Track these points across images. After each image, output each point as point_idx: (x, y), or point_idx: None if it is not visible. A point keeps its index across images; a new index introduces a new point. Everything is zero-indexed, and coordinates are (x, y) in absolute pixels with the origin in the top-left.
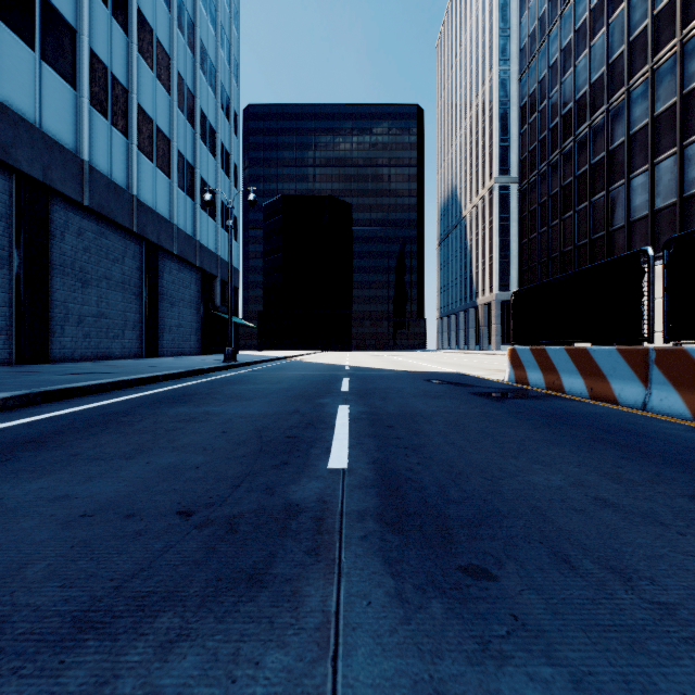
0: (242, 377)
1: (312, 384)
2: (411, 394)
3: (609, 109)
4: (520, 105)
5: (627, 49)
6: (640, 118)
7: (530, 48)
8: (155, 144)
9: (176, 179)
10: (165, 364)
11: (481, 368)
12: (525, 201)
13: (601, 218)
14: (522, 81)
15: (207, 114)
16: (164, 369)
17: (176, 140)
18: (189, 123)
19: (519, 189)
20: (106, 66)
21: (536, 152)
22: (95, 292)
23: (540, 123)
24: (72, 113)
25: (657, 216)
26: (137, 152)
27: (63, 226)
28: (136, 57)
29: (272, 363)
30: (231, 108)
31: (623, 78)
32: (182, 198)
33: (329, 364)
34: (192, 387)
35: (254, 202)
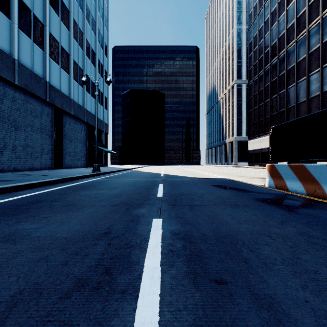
0: (95, 183)
1: (137, 190)
2: (211, 201)
3: (297, 40)
4: (249, 43)
5: (307, 9)
6: (314, 44)
7: (254, 13)
8: (60, 56)
9: (72, 75)
10: (57, 173)
11: (239, 176)
12: (251, 90)
13: (292, 97)
14: (250, 31)
15: (91, 44)
16: (48, 177)
17: (72, 55)
18: (80, 47)
19: (248, 84)
20: (30, 9)
21: (257, 65)
22: (23, 133)
23: (259, 51)
24: (7, 32)
25: (325, 95)
26: (49, 58)
27: (2, 95)
28: (48, 6)
29: (121, 172)
30: (104, 42)
31: (305, 24)
32: (76, 85)
33: (152, 173)
34: (51, 192)
35: (110, 82)
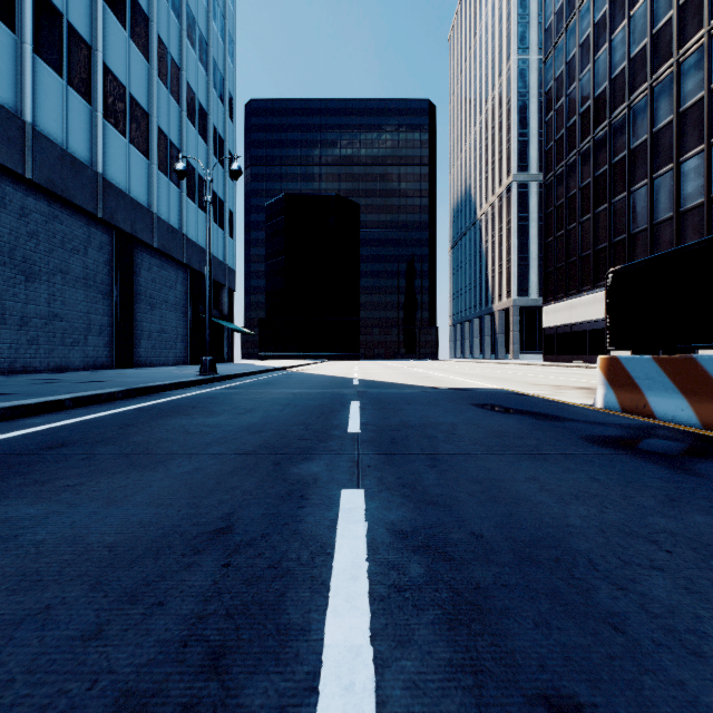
0: (204, 399)
1: (300, 416)
2: (479, 444)
3: (653, 85)
4: (545, 91)
5: (676, 14)
6: (692, 92)
7: (556, 26)
8: (129, 117)
9: (156, 161)
10: (120, 377)
11: (529, 383)
12: (550, 195)
13: (642, 210)
14: (547, 64)
15: (197, 92)
16: (98, 387)
17: (156, 115)
18: (173, 98)
19: (544, 183)
20: (61, 12)
21: (564, 141)
22: (44, 288)
23: (568, 108)
24: (8, 61)
25: None
26: (104, 123)
27: None
28: (101, 7)
29: (264, 375)
30: (226, 89)
31: (671, 48)
32: (165, 183)
33: (333, 376)
34: (98, 421)
35: (238, 173)
